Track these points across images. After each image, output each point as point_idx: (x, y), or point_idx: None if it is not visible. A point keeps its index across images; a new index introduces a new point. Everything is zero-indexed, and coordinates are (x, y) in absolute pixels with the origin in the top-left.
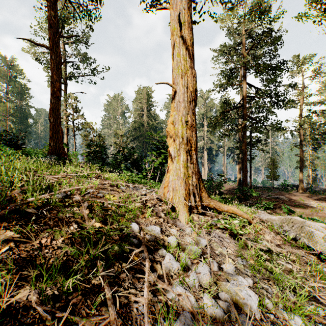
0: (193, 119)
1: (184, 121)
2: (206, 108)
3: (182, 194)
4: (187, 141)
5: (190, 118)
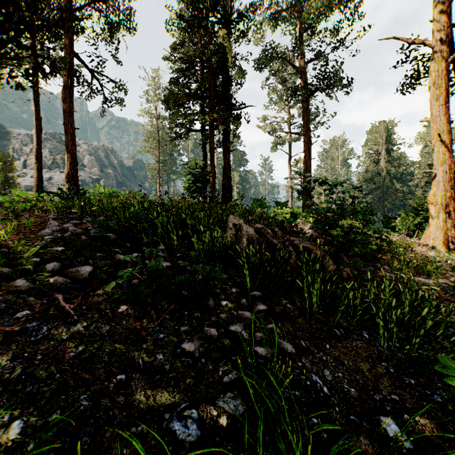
0: (450, 192)
1: (442, 194)
2: None
3: (440, 239)
4: (445, 207)
5: (448, 191)
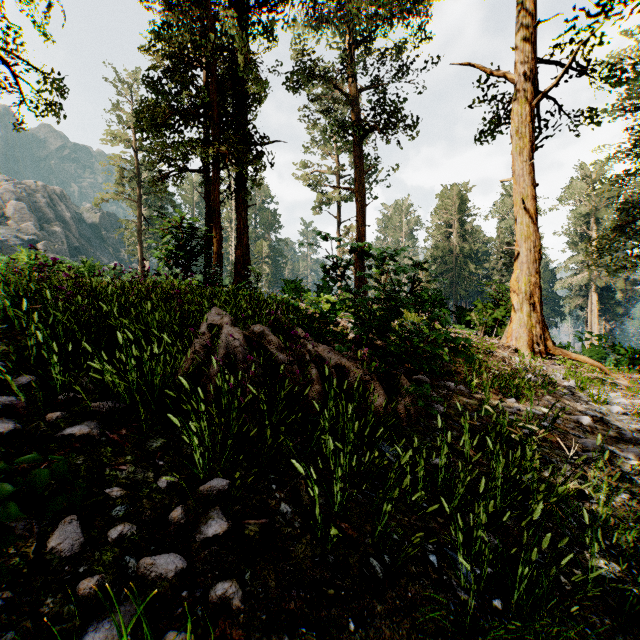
0: (536, 277)
1: (527, 280)
2: (595, 200)
3: (525, 339)
4: (530, 296)
5: (534, 276)
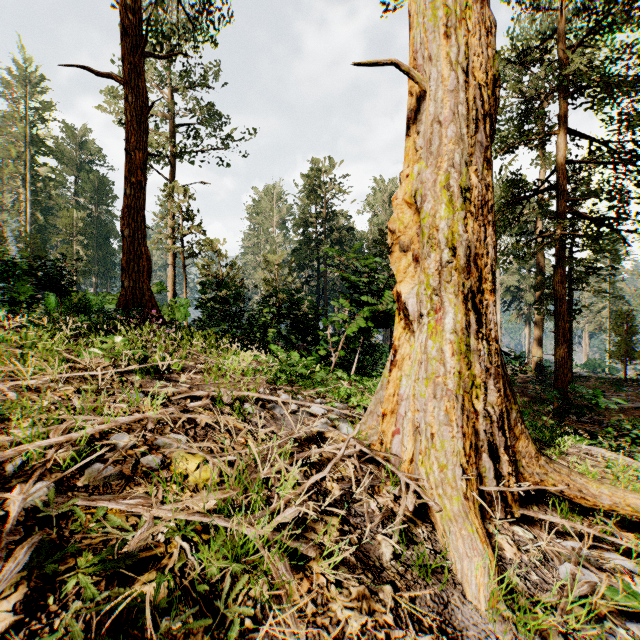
0: (487, 184)
1: (458, 190)
2: None
3: (453, 454)
4: (467, 261)
5: (478, 180)
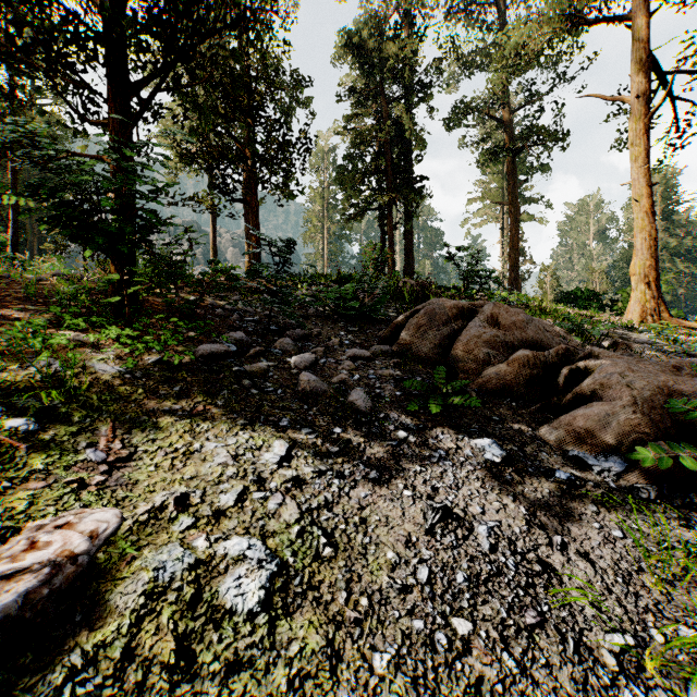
0: (651, 260)
1: (641, 264)
2: None
3: (637, 312)
4: (644, 277)
5: (648, 260)
